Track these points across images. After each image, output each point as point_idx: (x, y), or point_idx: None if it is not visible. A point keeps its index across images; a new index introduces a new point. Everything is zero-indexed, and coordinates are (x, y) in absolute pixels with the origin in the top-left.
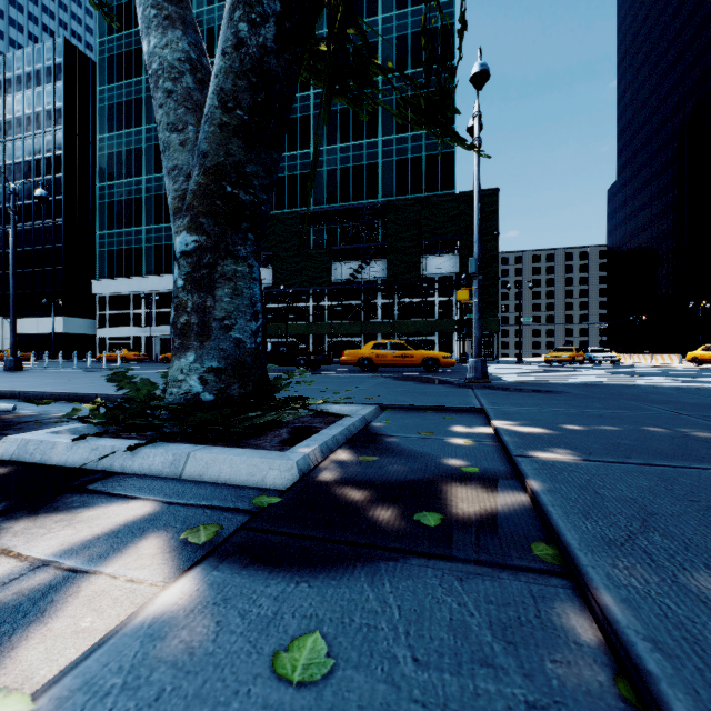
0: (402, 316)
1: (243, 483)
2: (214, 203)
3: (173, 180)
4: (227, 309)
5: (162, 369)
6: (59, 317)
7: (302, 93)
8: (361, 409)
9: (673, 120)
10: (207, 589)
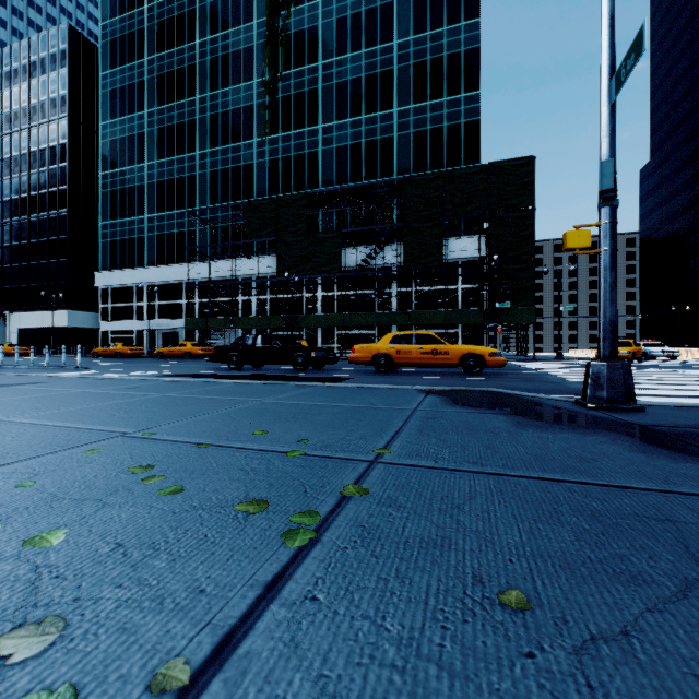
0: (420, 306)
1: None
2: None
3: None
4: None
5: (133, 367)
6: (63, 310)
7: (310, 65)
8: None
9: None
10: None
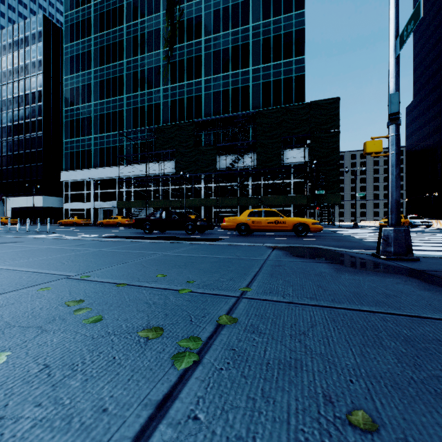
0: (266, 193)
1: None
2: None
3: None
4: None
5: (83, 232)
6: (40, 196)
7: (196, 40)
8: None
9: None
10: None
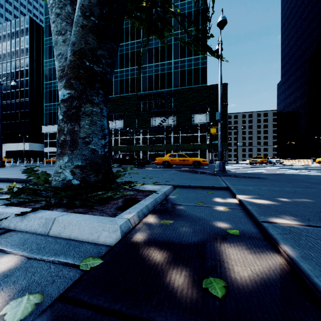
0: (183, 142)
1: (85, 240)
2: (79, 72)
3: (58, 61)
4: (87, 132)
5: None
6: (27, 142)
7: (137, 40)
8: (163, 187)
9: (307, 52)
10: None
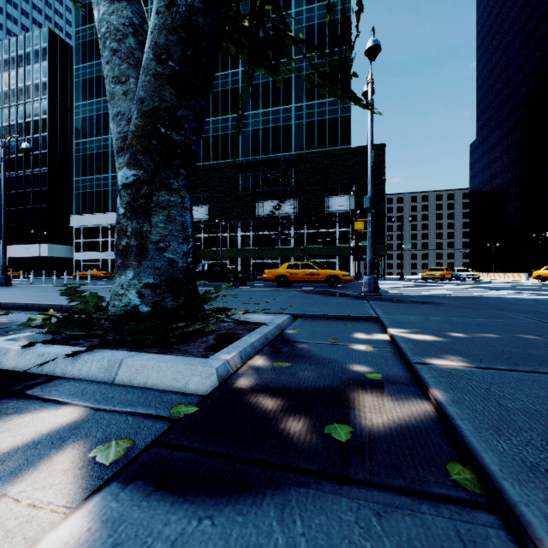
0: (310, 243)
1: (168, 388)
2: (150, 142)
3: (117, 124)
4: (161, 233)
5: None
6: (44, 244)
7: (233, 70)
8: (277, 318)
9: (520, 91)
10: (99, 529)
